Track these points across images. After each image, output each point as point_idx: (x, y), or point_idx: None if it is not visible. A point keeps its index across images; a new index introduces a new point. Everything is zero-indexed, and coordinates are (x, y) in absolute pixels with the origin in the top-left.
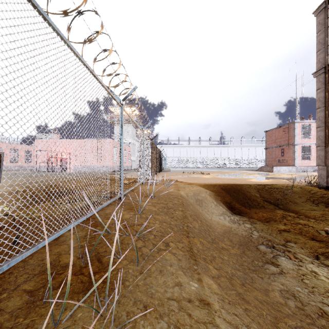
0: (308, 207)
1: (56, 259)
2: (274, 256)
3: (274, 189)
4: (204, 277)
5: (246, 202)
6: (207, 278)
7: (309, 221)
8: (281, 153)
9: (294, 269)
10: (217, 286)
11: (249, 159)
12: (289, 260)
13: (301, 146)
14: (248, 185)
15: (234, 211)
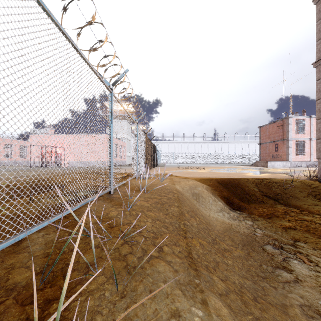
0: (310, 202)
1: (3, 277)
2: (284, 259)
3: (273, 184)
4: (210, 297)
5: (244, 197)
6: (213, 298)
7: (314, 217)
8: (275, 148)
9: (312, 275)
10: (227, 311)
11: (243, 154)
12: (303, 264)
13: (295, 141)
14: (246, 179)
15: (232, 206)
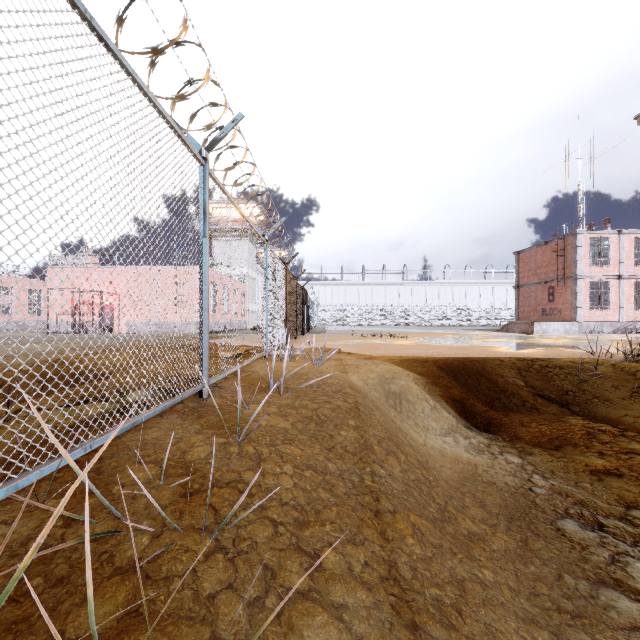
0: (639, 411)
1: None
2: (614, 558)
3: (555, 370)
4: None
5: (496, 398)
6: None
7: None
8: (548, 296)
9: None
10: None
11: (481, 308)
12: None
13: (589, 281)
14: (497, 361)
15: (473, 420)
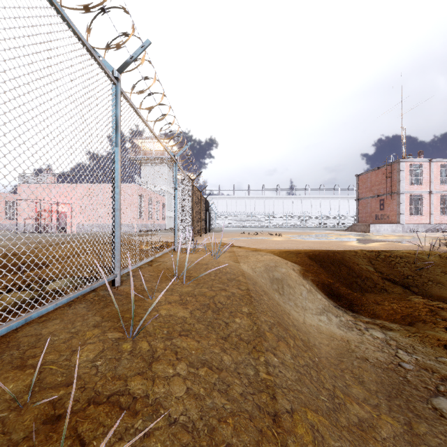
0: None
1: None
2: None
3: (396, 259)
4: None
5: (354, 281)
6: None
7: None
8: (380, 205)
9: None
10: None
11: (331, 215)
12: None
13: (409, 195)
14: (353, 253)
15: (339, 299)
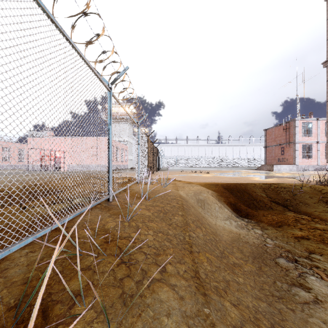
0: (322, 209)
1: None
2: (300, 274)
3: (281, 189)
4: None
5: (252, 203)
6: None
7: (327, 226)
8: (281, 151)
9: None
10: None
11: (247, 158)
12: (322, 281)
13: (302, 144)
14: (253, 185)
15: (239, 213)
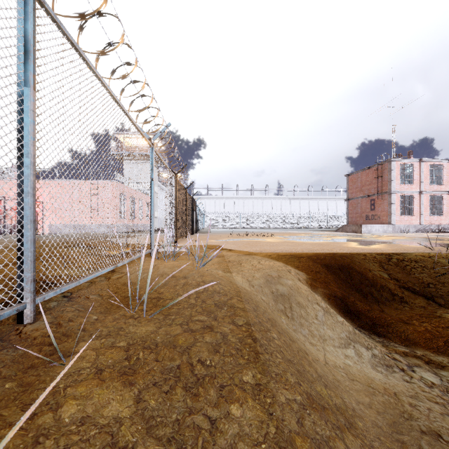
0: None
1: None
2: None
3: (411, 264)
4: None
5: (369, 292)
6: None
7: None
8: (370, 206)
9: None
10: None
11: (320, 215)
12: None
13: (400, 195)
14: (361, 256)
15: (358, 318)
